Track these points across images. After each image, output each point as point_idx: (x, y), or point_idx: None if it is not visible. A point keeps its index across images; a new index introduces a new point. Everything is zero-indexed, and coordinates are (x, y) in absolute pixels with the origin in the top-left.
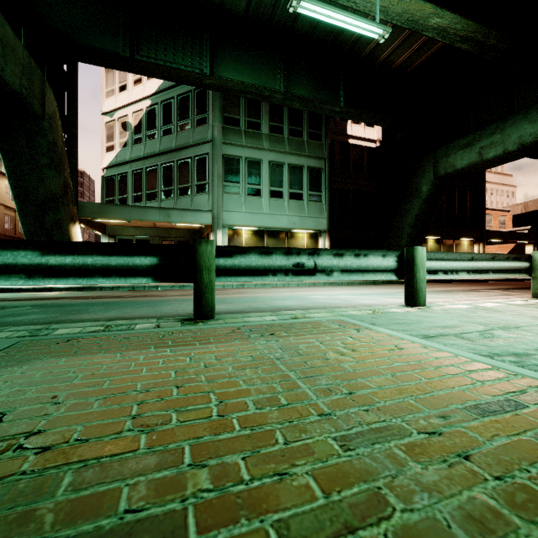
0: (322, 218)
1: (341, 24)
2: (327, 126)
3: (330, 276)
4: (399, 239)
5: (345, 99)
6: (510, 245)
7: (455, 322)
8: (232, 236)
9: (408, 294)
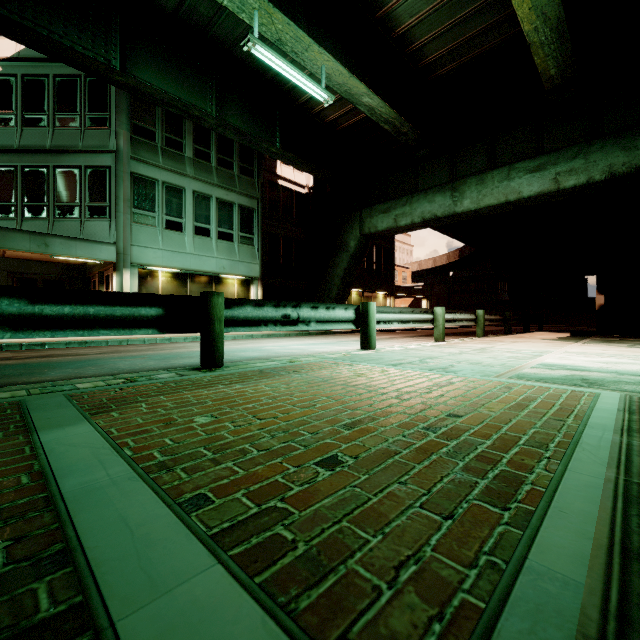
0: (254, 263)
1: (292, 79)
2: (260, 163)
3: (309, 326)
4: (330, 290)
5: (282, 141)
6: (410, 299)
7: (402, 357)
8: (144, 278)
9: (364, 340)
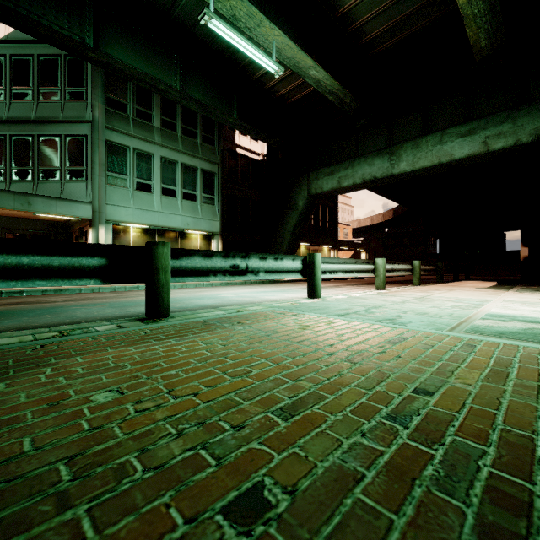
0: (215, 220)
1: (246, 51)
2: (220, 133)
3: (258, 276)
4: (281, 244)
5: (238, 113)
6: (351, 252)
7: (347, 306)
8: (117, 233)
9: (310, 289)
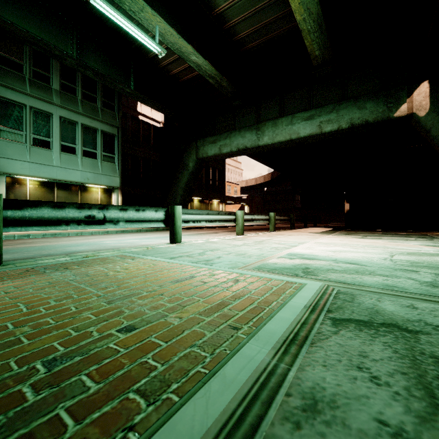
0: (115, 176)
1: (130, 31)
2: (120, 100)
3: (117, 225)
4: (175, 198)
5: (135, 84)
6: (239, 205)
7: (191, 250)
8: (12, 185)
9: (171, 236)
